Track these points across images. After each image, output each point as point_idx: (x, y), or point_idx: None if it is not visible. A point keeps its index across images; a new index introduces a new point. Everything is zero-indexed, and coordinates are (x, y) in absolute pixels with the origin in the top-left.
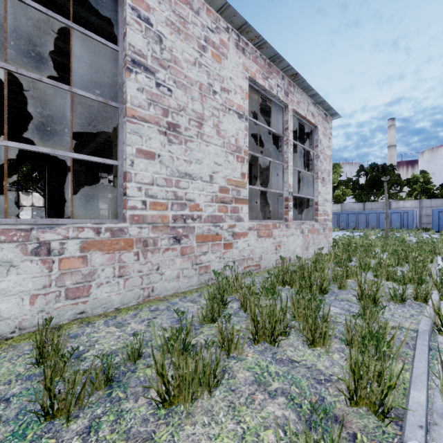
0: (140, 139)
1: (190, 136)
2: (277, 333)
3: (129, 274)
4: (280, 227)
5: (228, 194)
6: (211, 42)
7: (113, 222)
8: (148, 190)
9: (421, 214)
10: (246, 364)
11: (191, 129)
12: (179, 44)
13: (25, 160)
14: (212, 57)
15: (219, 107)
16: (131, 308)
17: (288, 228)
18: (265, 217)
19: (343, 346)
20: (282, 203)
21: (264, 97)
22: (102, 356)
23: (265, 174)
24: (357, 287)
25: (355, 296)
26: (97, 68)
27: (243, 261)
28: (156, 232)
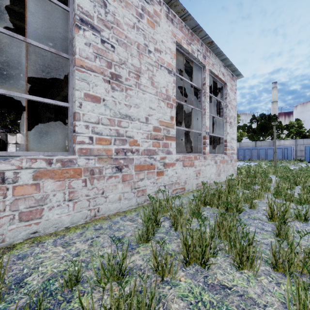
0: (88, 85)
1: (129, 85)
2: (207, 256)
3: (77, 198)
4: (200, 158)
5: (160, 132)
6: (147, 11)
7: (64, 154)
8: (94, 128)
9: (296, 149)
10: (179, 291)
11: (130, 79)
12: (121, 10)
13: (11, 109)
14: (147, 23)
15: (153, 63)
16: (79, 227)
17: (206, 160)
18: (187, 151)
19: (268, 268)
20: (201, 141)
21: (188, 59)
22: (32, 292)
23: (187, 120)
24: (264, 207)
25: (266, 216)
26: (59, 35)
27: (172, 185)
28: (101, 162)
